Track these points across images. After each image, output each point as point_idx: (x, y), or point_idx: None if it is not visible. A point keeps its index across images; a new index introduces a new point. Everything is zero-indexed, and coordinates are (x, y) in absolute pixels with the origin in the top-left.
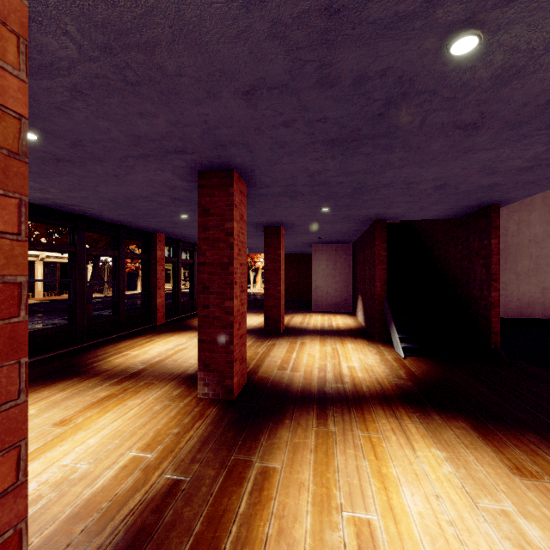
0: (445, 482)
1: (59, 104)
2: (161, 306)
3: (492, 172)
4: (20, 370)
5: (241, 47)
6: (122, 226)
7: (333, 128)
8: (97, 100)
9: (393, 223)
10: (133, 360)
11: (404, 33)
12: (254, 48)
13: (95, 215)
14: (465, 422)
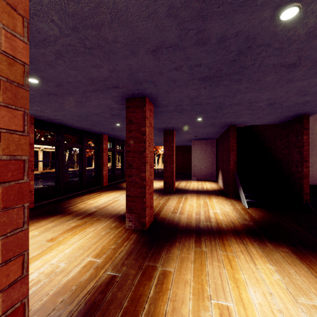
0: (275, 285)
1: (49, 62)
2: (105, 175)
3: (305, 94)
4: (24, 210)
5: (151, 23)
6: (84, 131)
7: (205, 70)
8: (70, 59)
9: (240, 127)
10: (90, 206)
11: (250, 8)
12: (158, 23)
13: (70, 124)
14: (287, 248)
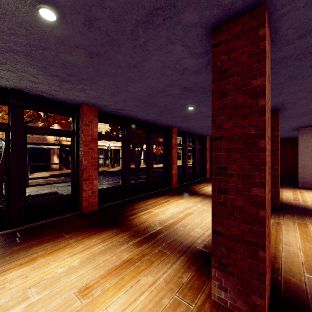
0: None
1: None
2: (174, 175)
3: None
4: None
5: None
6: (151, 124)
7: None
8: None
9: None
10: (154, 218)
11: None
12: None
13: (135, 116)
14: None
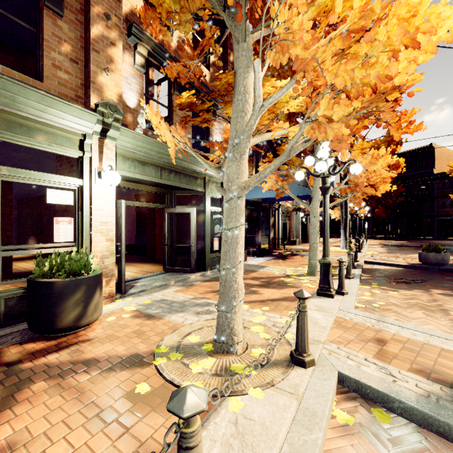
0: None
1: None
2: None
3: None
4: None
5: None
6: None
7: None
8: None
9: None
10: None
11: None
12: None
13: None
14: None
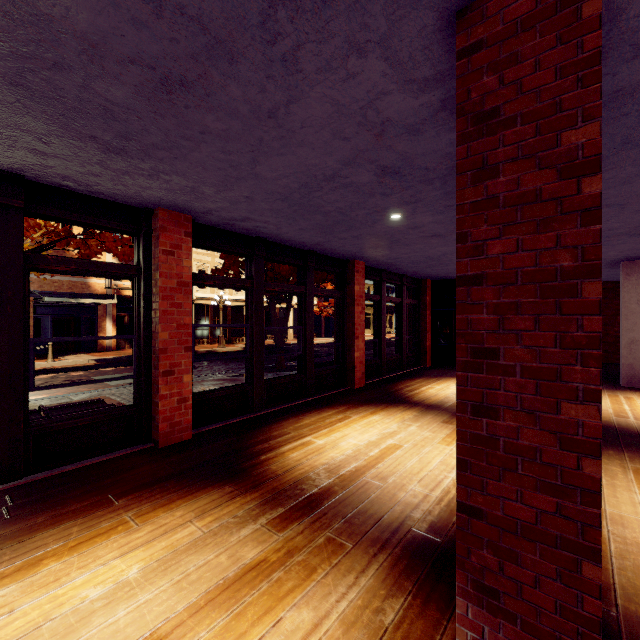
0: None
1: None
2: (358, 362)
3: None
4: None
5: None
6: (309, 252)
7: None
8: None
9: None
10: (315, 459)
11: None
12: None
13: (274, 235)
14: None
